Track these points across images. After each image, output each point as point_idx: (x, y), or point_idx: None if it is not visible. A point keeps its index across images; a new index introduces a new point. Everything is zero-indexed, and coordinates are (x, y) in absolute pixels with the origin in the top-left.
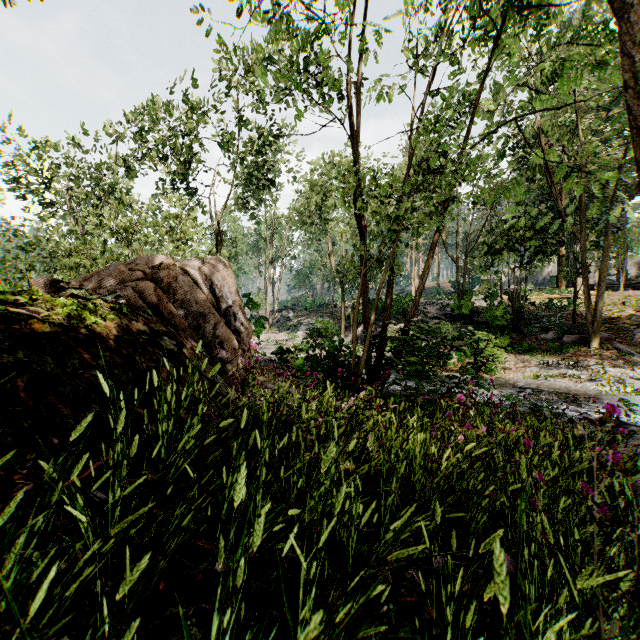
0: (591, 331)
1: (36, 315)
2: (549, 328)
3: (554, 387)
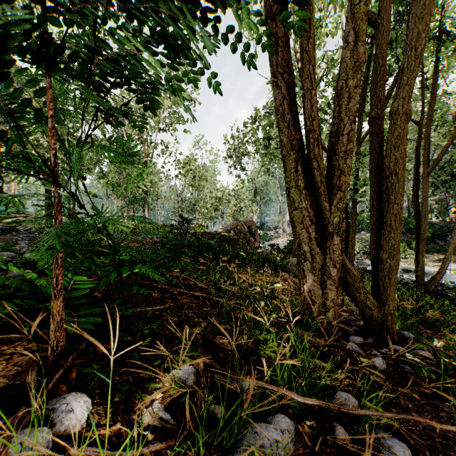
0: None
1: (225, 236)
2: None
3: None
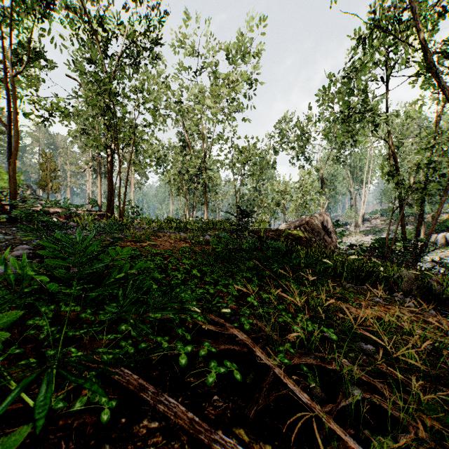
0: None
1: (294, 234)
2: None
3: None
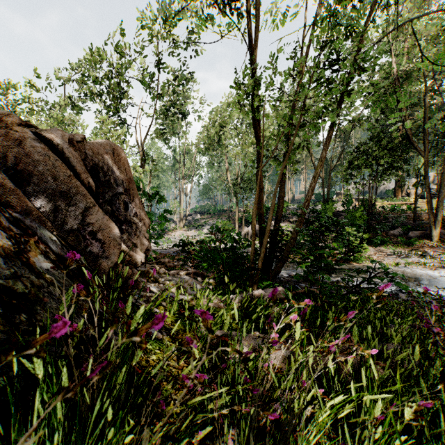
0: (432, 228)
1: None
2: (395, 226)
3: (416, 273)
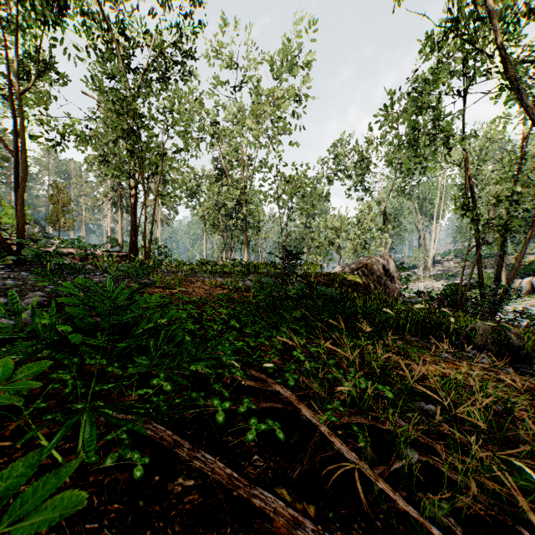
0: None
1: (350, 279)
2: None
3: None
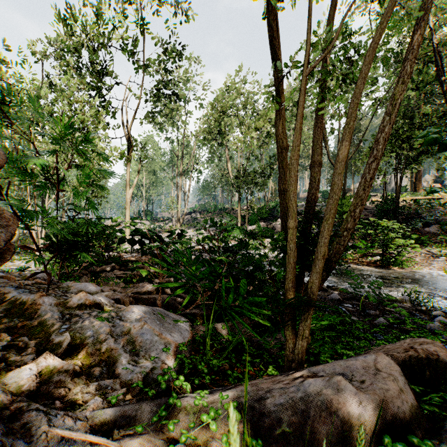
0: None
1: None
2: (428, 222)
3: None
